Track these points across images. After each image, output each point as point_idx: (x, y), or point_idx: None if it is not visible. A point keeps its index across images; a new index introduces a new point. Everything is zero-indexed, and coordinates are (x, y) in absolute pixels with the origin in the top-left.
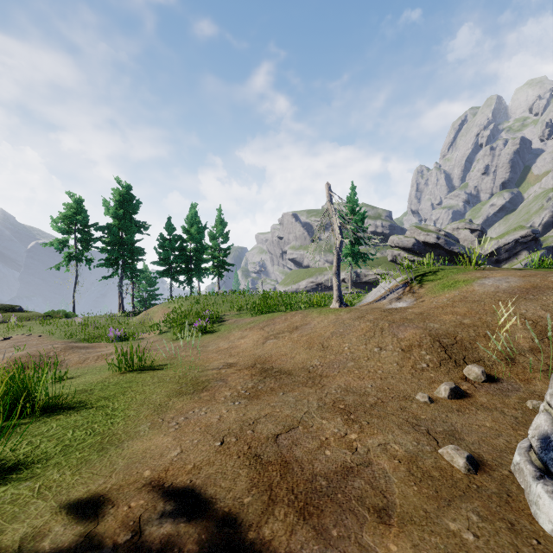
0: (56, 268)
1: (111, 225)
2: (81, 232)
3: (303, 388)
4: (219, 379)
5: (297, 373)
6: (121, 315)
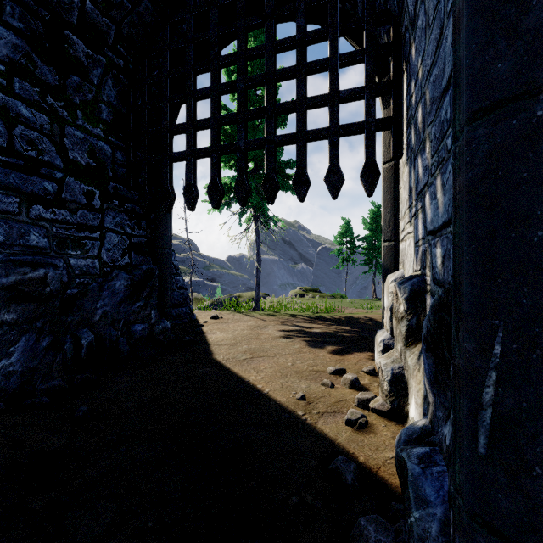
0: (336, 267)
1: (367, 236)
2: (349, 242)
3: None
4: None
5: None
6: (373, 300)
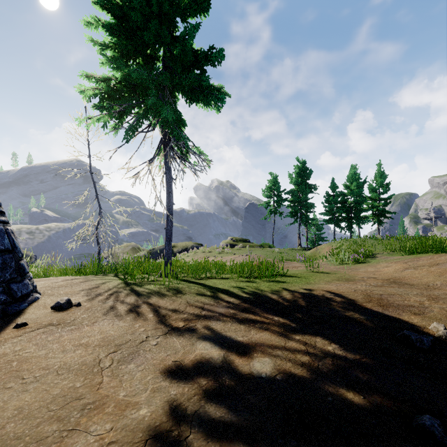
0: (264, 218)
1: (293, 189)
2: (276, 196)
3: (414, 289)
4: (361, 280)
5: (418, 285)
6: (299, 249)
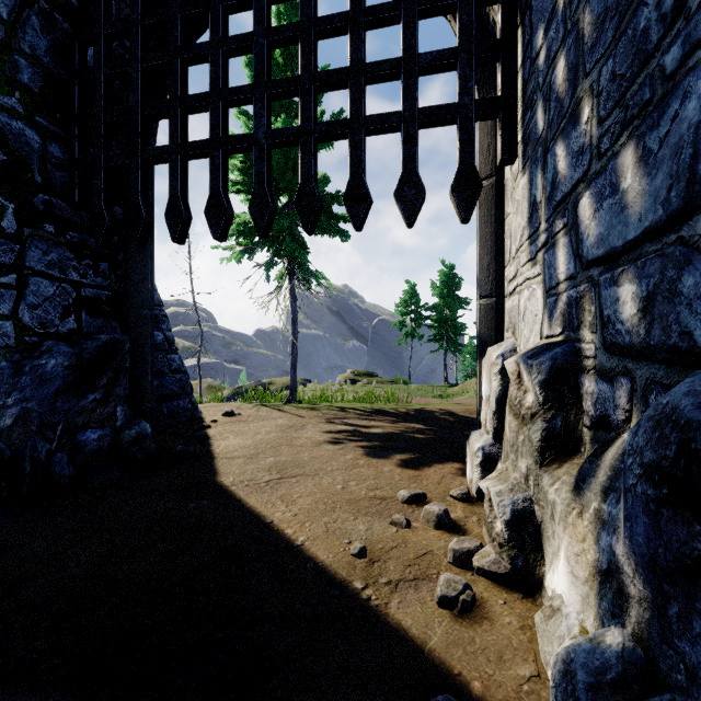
0: (398, 344)
1: (437, 304)
2: (415, 312)
3: None
4: None
5: None
6: (445, 386)
